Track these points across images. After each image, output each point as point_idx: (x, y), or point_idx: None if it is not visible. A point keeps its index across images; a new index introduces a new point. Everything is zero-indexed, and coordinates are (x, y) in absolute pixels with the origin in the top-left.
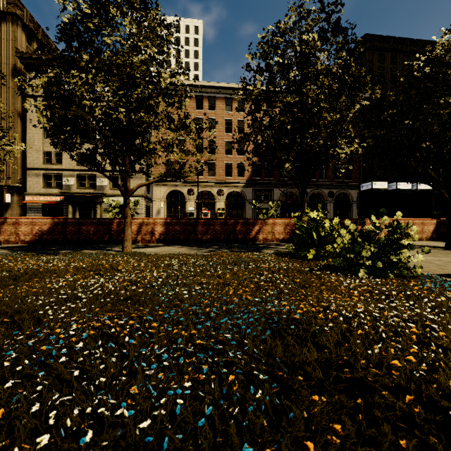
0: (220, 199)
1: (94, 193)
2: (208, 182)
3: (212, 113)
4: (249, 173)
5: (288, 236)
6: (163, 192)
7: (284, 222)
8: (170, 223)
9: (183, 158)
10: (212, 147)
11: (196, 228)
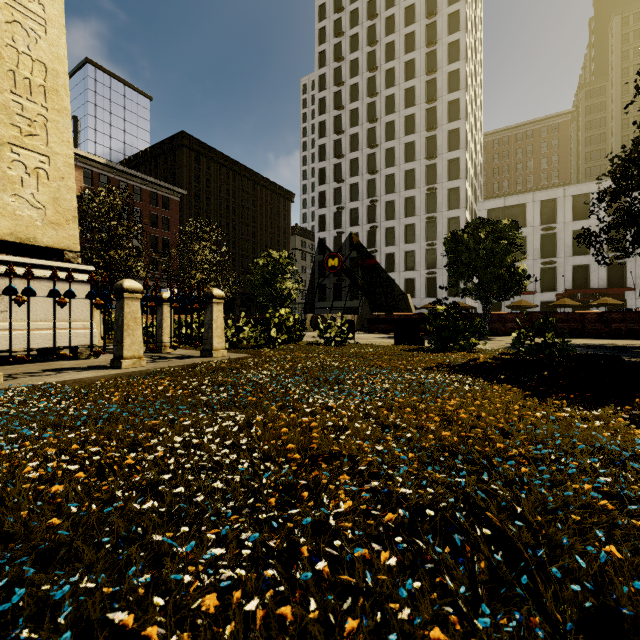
0: None
1: None
2: None
3: None
4: None
5: None
6: None
7: None
8: None
9: None
10: None
11: None
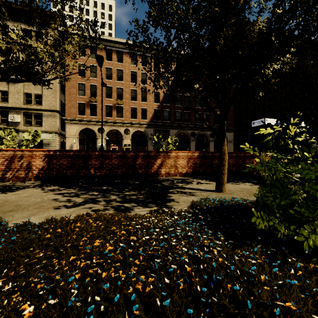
0: (127, 136)
1: (5, 128)
2: (117, 122)
3: (120, 65)
4: (150, 117)
5: (191, 170)
6: (76, 129)
7: (187, 155)
8: (54, 156)
9: (94, 101)
10: (120, 93)
11: (88, 162)
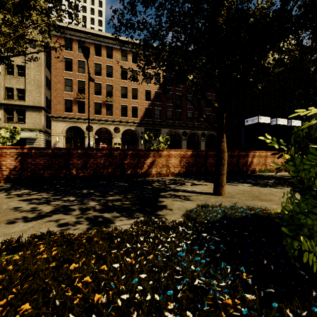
0: (117, 135)
1: None
2: (106, 120)
3: (109, 61)
4: (141, 115)
5: (184, 169)
6: (63, 127)
7: (179, 154)
8: (29, 154)
9: (82, 98)
10: (109, 90)
11: (70, 161)
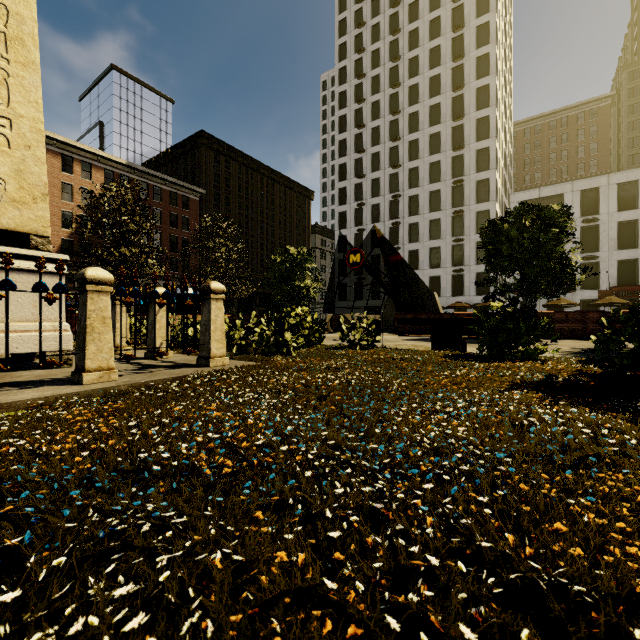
0: None
1: None
2: None
3: None
4: (54, 250)
5: None
6: None
7: None
8: None
9: None
10: None
11: None
